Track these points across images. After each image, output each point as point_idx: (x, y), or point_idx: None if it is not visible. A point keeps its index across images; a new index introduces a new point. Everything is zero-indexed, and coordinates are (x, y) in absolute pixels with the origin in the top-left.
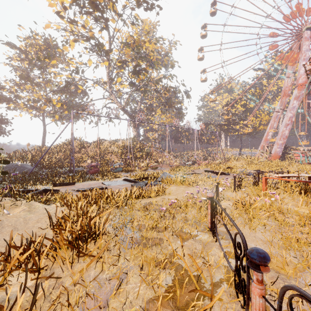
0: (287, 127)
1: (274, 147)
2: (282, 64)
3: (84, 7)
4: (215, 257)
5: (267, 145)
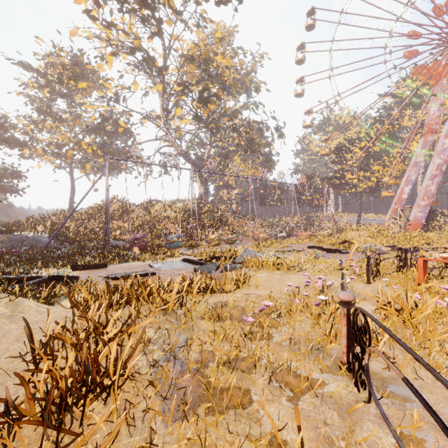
0: (435, 179)
1: (413, 211)
2: (422, 86)
3: (125, 1)
4: None
5: (401, 207)
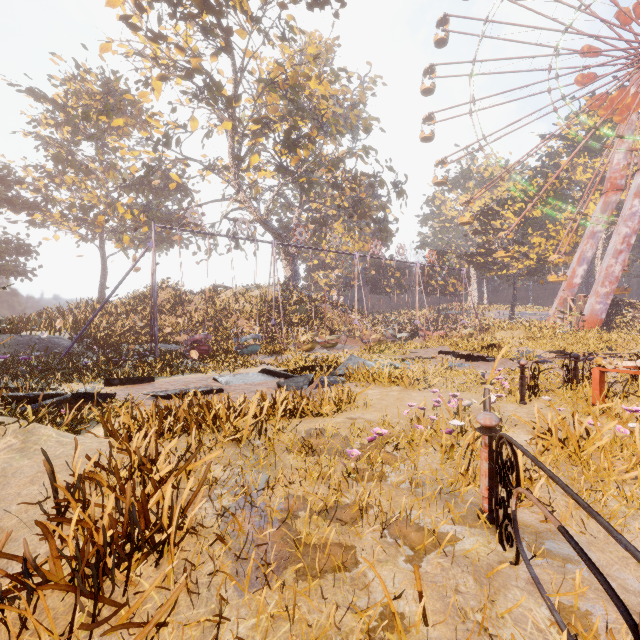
0: (620, 257)
1: (589, 302)
2: (603, 124)
3: (179, 3)
4: (526, 631)
5: (571, 296)
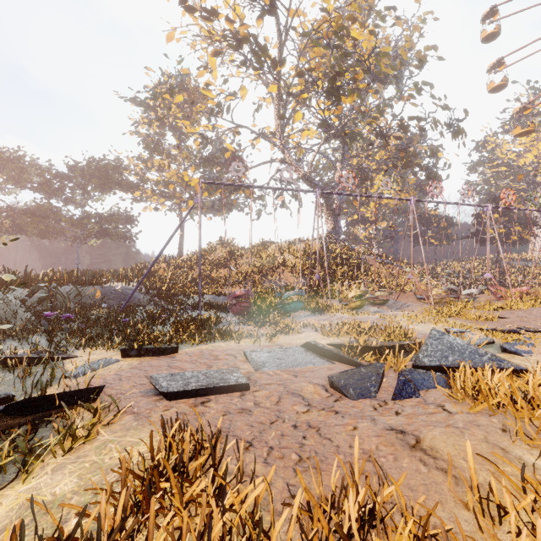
0: None
1: None
2: None
3: None
4: None
5: None
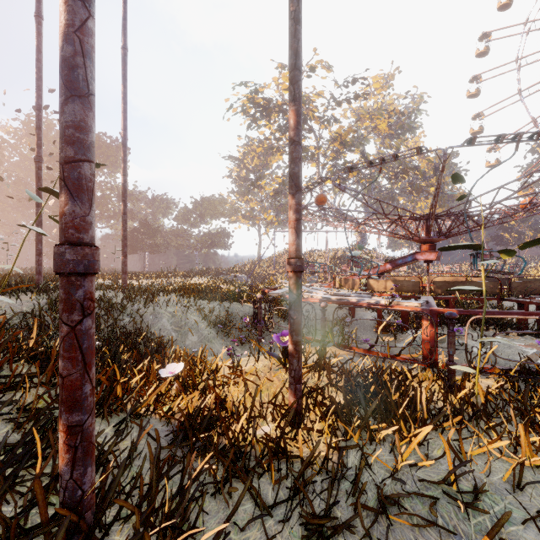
0: None
1: None
2: None
3: (285, 130)
4: None
5: None
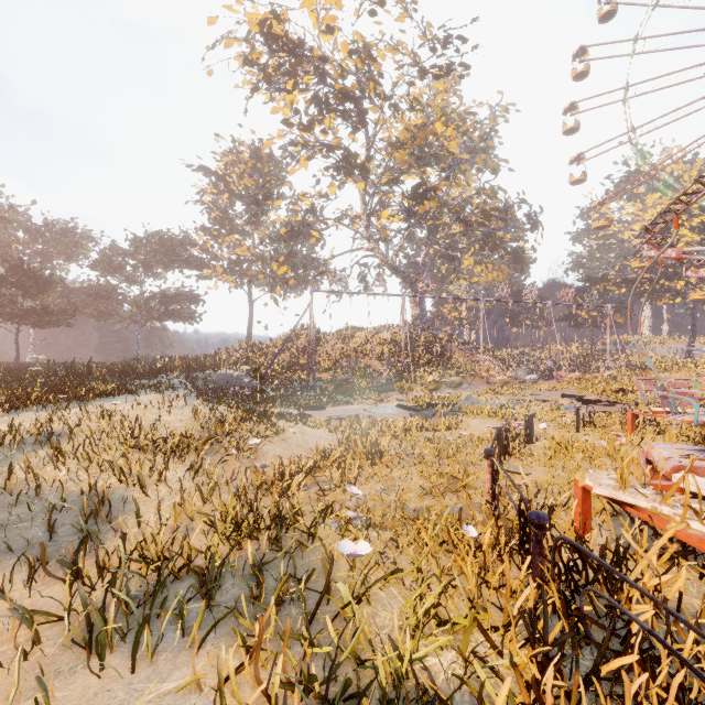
0: None
1: None
2: None
3: (327, 105)
4: None
5: None
